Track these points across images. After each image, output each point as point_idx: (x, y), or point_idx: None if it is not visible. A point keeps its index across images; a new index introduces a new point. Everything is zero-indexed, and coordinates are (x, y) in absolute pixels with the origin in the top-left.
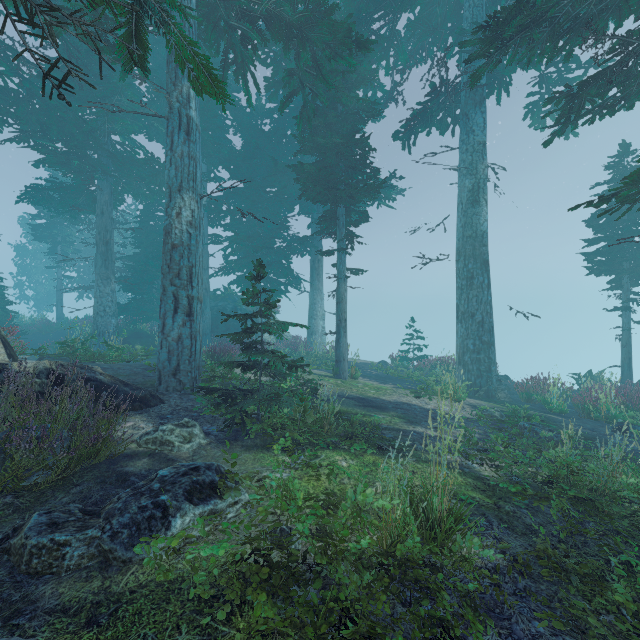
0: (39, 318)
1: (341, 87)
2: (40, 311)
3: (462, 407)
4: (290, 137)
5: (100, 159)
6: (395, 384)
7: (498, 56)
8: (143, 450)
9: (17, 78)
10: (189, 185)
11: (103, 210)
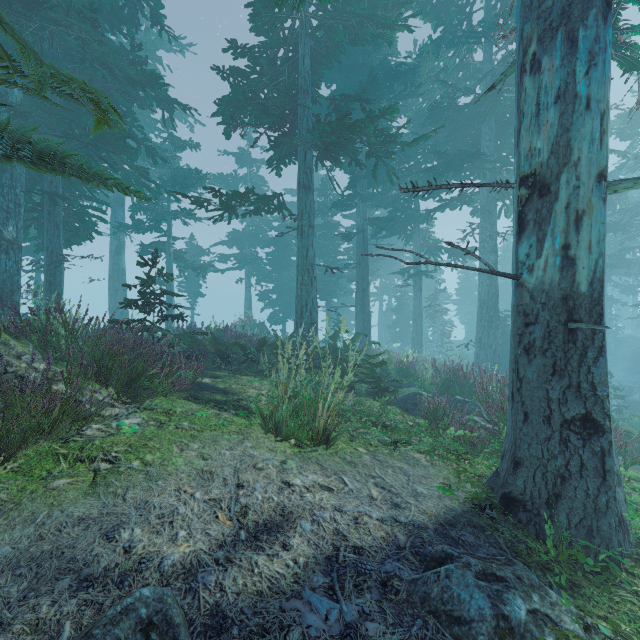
0: None
1: None
2: None
3: None
4: None
5: None
6: None
7: (122, 230)
8: None
9: None
10: None
11: None
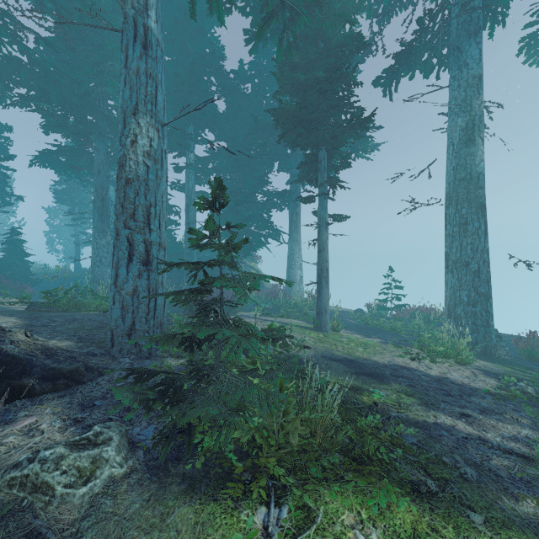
0: (61, 268)
1: (326, 2)
2: (68, 262)
3: (473, 374)
4: (270, 98)
5: (97, 123)
6: (380, 338)
7: None
8: (1, 500)
9: (15, 43)
10: (146, 108)
11: (99, 169)
